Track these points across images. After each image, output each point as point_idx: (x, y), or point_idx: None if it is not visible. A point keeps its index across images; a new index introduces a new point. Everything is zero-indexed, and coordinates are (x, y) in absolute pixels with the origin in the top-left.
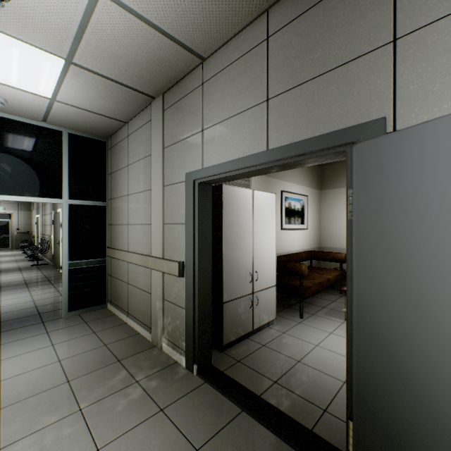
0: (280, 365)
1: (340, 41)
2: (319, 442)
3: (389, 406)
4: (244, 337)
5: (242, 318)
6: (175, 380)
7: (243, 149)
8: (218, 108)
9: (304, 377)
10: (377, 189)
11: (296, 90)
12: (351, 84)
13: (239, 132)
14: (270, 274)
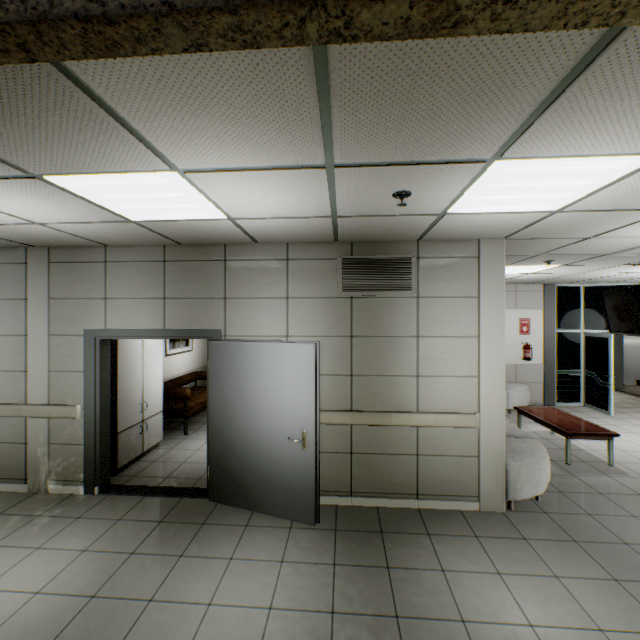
0: (170, 468)
1: (205, 286)
2: (196, 489)
3: (221, 448)
4: (135, 460)
5: (134, 444)
6: (80, 503)
7: (146, 323)
8: (123, 287)
9: (188, 469)
10: (217, 362)
11: (183, 300)
12: (209, 309)
13: (143, 311)
14: (158, 402)
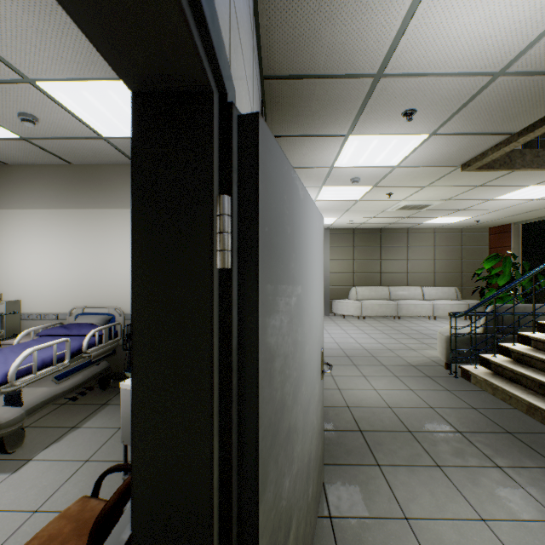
0: None
1: None
2: None
3: None
4: None
5: None
6: None
7: None
8: None
9: None
10: (274, 220)
11: None
12: None
13: None
14: None
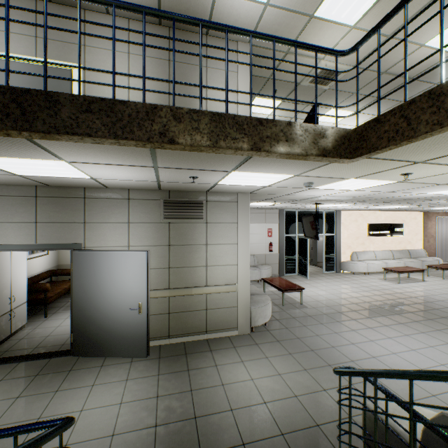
0: (37, 341)
1: (69, 214)
2: (61, 351)
3: (82, 320)
4: (4, 340)
5: (4, 328)
6: None
7: (21, 240)
8: None
9: (52, 340)
10: (79, 265)
11: (52, 224)
12: (73, 229)
13: (17, 231)
14: (23, 295)
